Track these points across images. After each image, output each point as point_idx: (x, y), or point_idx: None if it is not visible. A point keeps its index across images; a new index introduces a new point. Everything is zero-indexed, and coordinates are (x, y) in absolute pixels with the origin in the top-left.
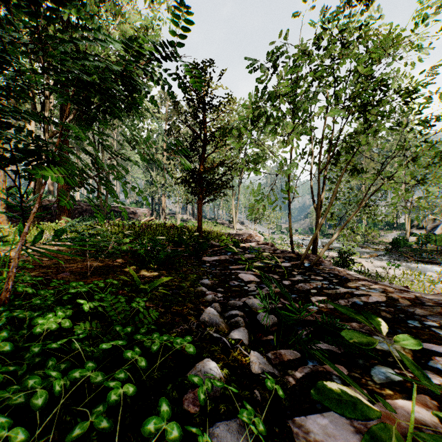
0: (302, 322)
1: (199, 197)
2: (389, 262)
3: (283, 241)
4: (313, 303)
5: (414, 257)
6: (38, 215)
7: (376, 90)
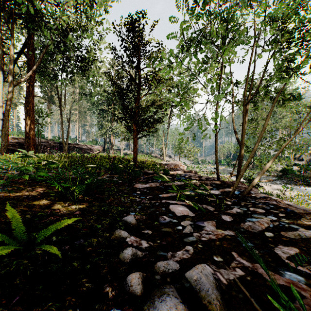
0: None
1: (134, 132)
2: (284, 186)
3: (200, 169)
4: (286, 264)
5: (300, 181)
6: (5, 148)
7: None
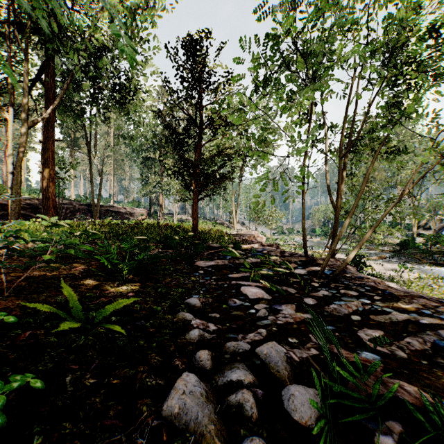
0: (370, 402)
1: (194, 192)
2: (402, 265)
3: (285, 242)
4: (366, 345)
5: (425, 259)
6: (16, 213)
7: (425, 39)
